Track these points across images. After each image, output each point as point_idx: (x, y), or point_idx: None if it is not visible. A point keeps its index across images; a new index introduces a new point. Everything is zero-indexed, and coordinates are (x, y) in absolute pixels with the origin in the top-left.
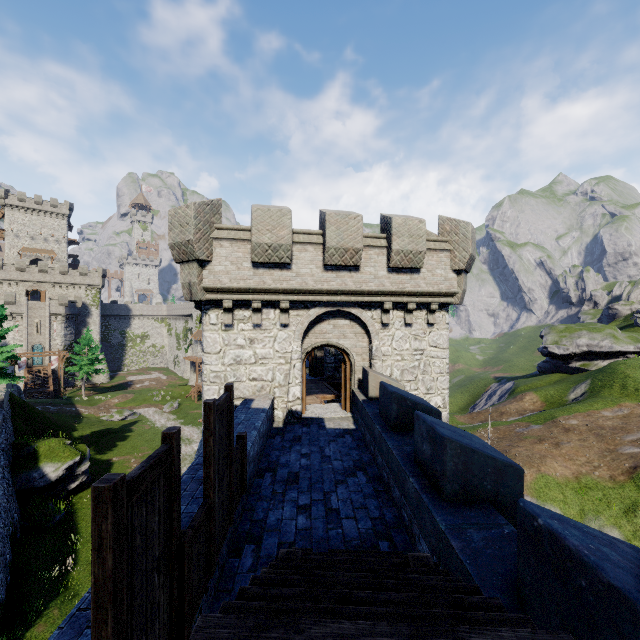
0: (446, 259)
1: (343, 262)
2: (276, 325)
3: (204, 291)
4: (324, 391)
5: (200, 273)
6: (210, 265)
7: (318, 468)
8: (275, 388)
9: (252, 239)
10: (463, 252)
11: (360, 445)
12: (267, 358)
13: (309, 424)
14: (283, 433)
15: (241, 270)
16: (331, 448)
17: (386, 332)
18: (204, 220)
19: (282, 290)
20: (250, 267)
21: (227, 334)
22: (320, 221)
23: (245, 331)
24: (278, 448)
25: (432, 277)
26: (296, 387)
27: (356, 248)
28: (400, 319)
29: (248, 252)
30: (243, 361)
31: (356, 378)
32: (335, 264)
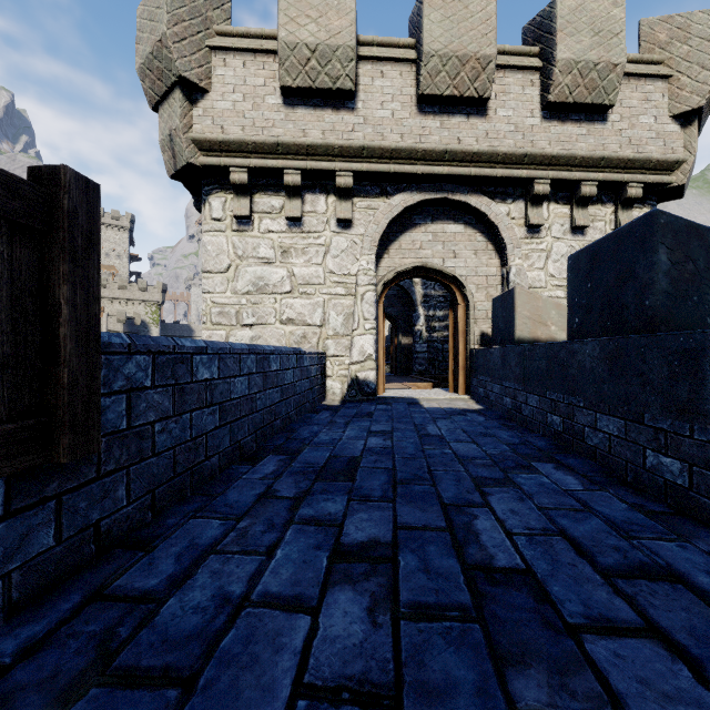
0: (660, 96)
1: (456, 89)
2: (329, 224)
3: (195, 148)
4: (414, 381)
5: (187, 112)
6: (206, 99)
7: (413, 453)
8: (327, 339)
9: (279, 34)
10: (701, 72)
11: (508, 426)
12: (313, 284)
13: (390, 403)
14: (338, 410)
15: (262, 110)
16: (440, 427)
17: (535, 244)
18: (192, 7)
19: (339, 149)
20: (279, 104)
21: (241, 238)
22: (410, 32)
23: (273, 233)
24: (320, 423)
25: (631, 130)
26: (365, 337)
27: (483, 56)
28: (562, 220)
29: (275, 76)
30: (270, 288)
31: (476, 331)
32: (440, 94)
